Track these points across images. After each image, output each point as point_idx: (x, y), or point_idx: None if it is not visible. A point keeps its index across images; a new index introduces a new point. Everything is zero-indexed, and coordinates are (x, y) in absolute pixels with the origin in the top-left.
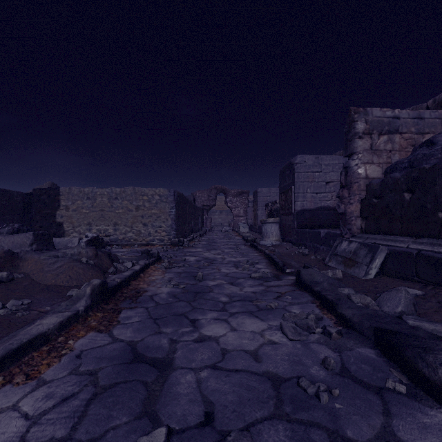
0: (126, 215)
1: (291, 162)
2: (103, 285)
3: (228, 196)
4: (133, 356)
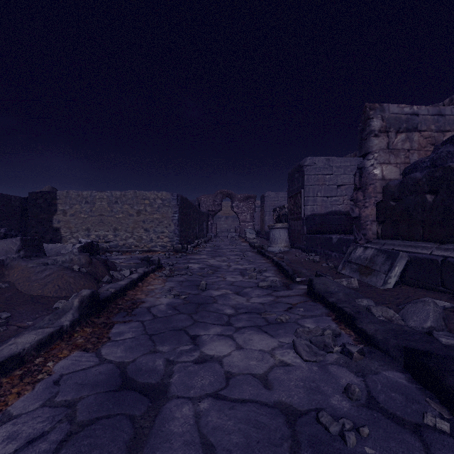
0: (126, 220)
1: (300, 164)
2: (93, 296)
3: (235, 201)
4: (122, 382)
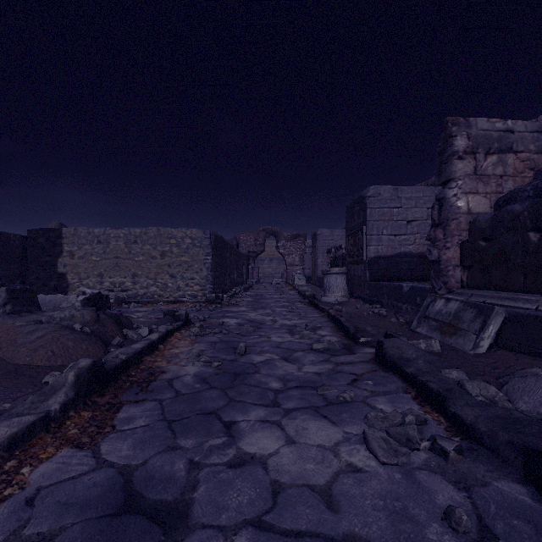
0: (148, 263)
1: (361, 195)
2: (95, 367)
3: (280, 240)
4: (124, 499)
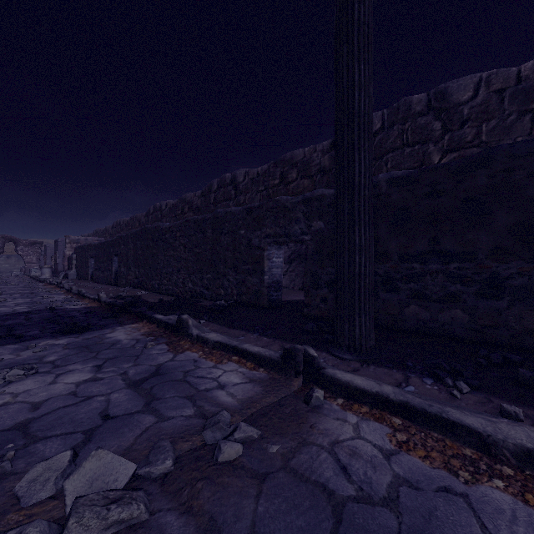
0: None
1: (57, 240)
2: None
3: (20, 245)
4: None
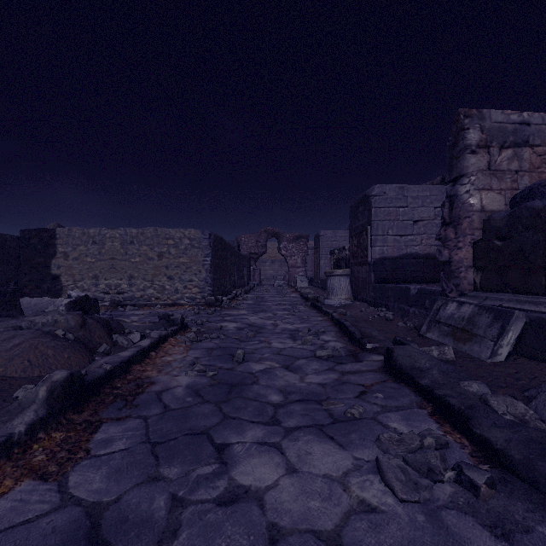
0: (144, 265)
1: (366, 194)
2: (73, 380)
3: (282, 241)
4: None
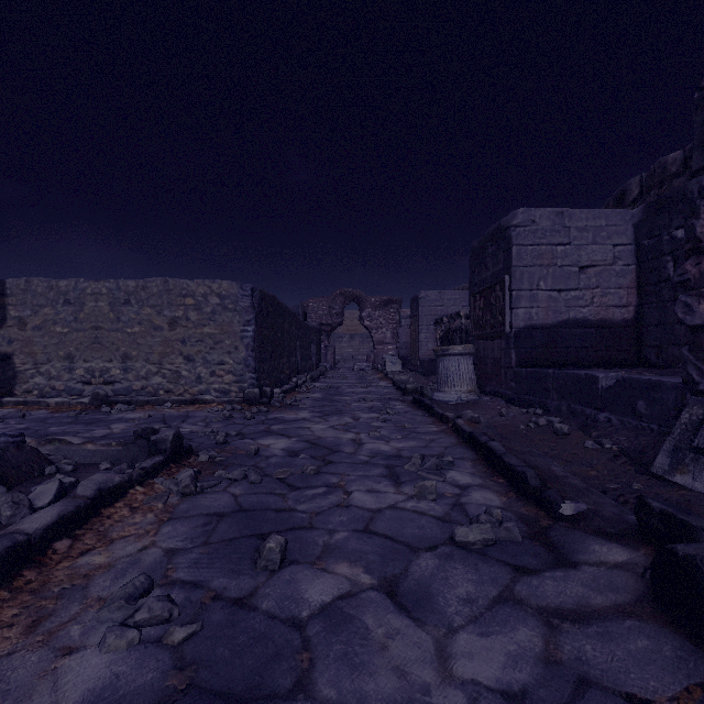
0: (148, 337)
1: (501, 225)
2: None
3: (365, 308)
4: None
